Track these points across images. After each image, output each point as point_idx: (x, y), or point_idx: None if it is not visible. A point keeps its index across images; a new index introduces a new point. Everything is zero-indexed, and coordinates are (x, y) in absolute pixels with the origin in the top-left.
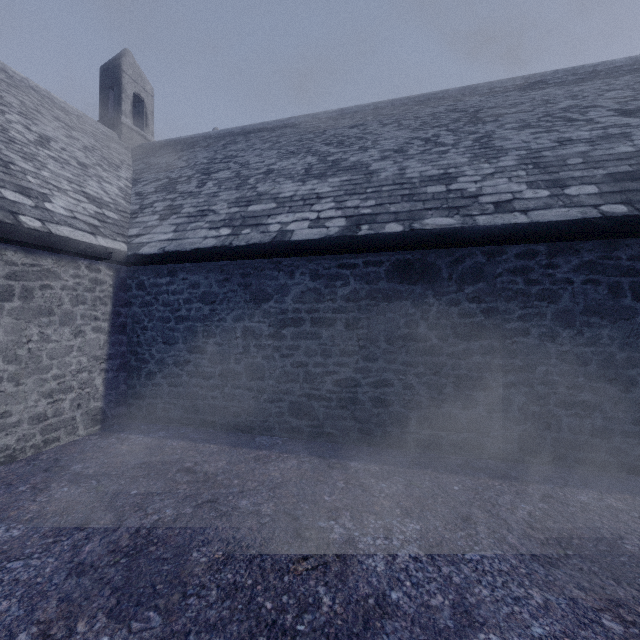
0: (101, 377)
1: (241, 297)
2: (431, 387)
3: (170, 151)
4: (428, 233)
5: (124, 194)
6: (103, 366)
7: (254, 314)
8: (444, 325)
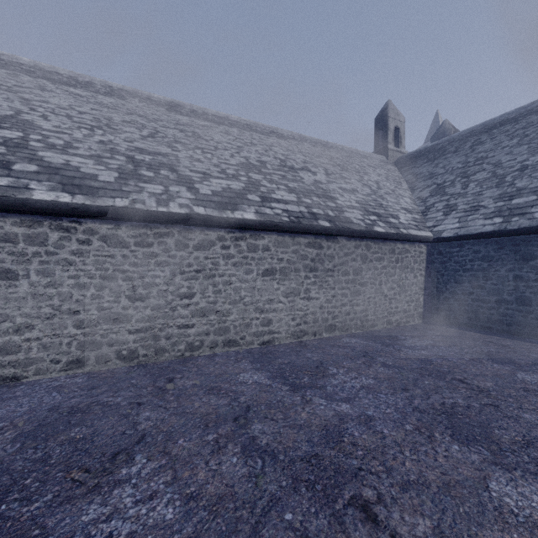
0: (422, 297)
1: (512, 258)
2: None
3: (426, 161)
4: None
5: (412, 201)
6: (422, 292)
7: (522, 267)
8: None
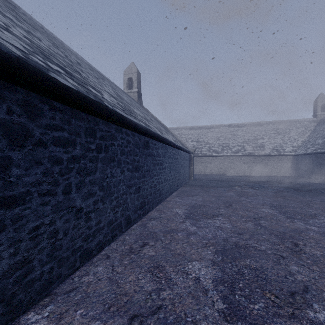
0: (290, 169)
1: (303, 160)
2: (318, 171)
3: (322, 123)
4: (315, 152)
5: (302, 142)
6: (291, 168)
7: (304, 162)
8: (319, 163)
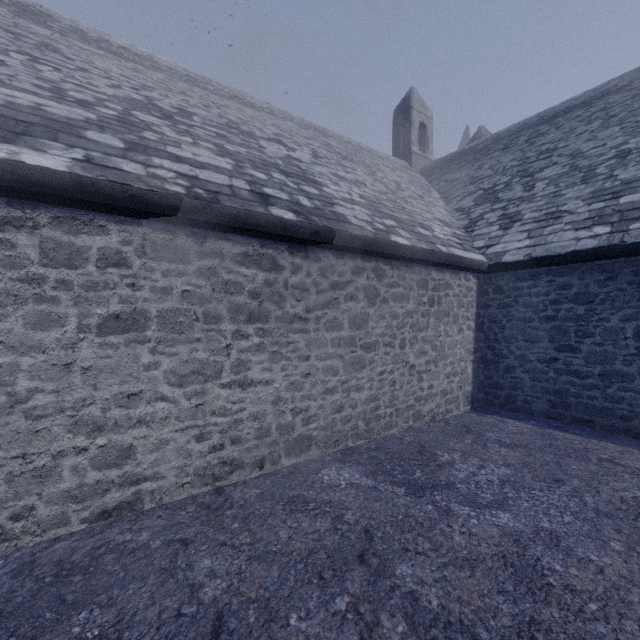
0: (470, 366)
1: (632, 296)
2: None
3: (463, 164)
4: None
5: (448, 213)
6: (471, 358)
7: None
8: None
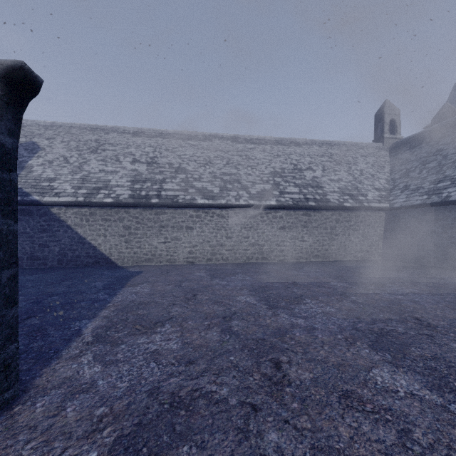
0: (381, 244)
1: (430, 220)
2: None
3: (408, 148)
4: None
5: (387, 181)
6: (382, 241)
7: (435, 225)
8: None
